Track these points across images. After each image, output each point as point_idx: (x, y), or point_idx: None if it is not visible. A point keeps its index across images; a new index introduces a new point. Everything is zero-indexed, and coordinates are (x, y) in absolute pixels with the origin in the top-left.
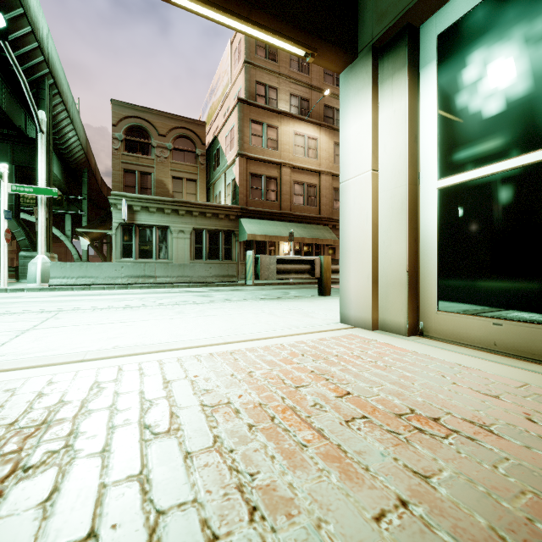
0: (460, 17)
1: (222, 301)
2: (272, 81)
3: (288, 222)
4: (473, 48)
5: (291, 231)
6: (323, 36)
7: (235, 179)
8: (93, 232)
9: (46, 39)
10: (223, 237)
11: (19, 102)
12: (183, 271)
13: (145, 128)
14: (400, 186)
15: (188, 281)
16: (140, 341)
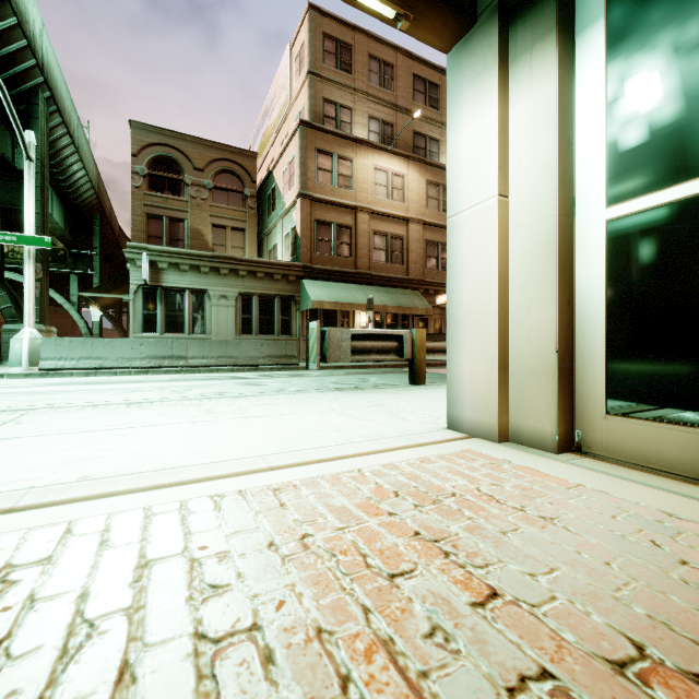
0: None
1: (273, 393)
2: (344, 99)
3: (366, 285)
4: None
5: (370, 297)
6: None
7: (296, 227)
8: (104, 297)
9: (39, 36)
10: (280, 305)
11: (4, 121)
12: (225, 350)
13: (175, 159)
14: (544, 219)
15: (232, 363)
16: (128, 466)
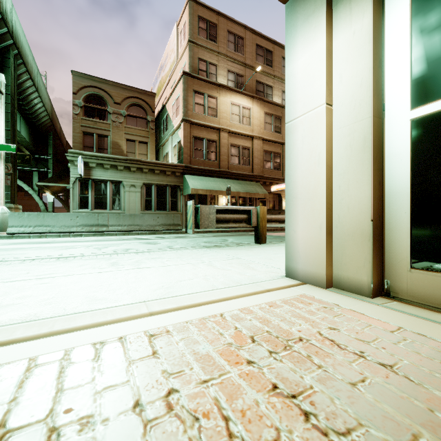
0: None
1: (162, 250)
2: (212, 59)
3: (226, 178)
4: None
5: (229, 186)
6: None
7: (181, 141)
8: (54, 186)
9: (9, 13)
10: (170, 191)
11: None
12: (133, 220)
13: (102, 96)
14: (361, 120)
15: (138, 229)
16: (35, 312)
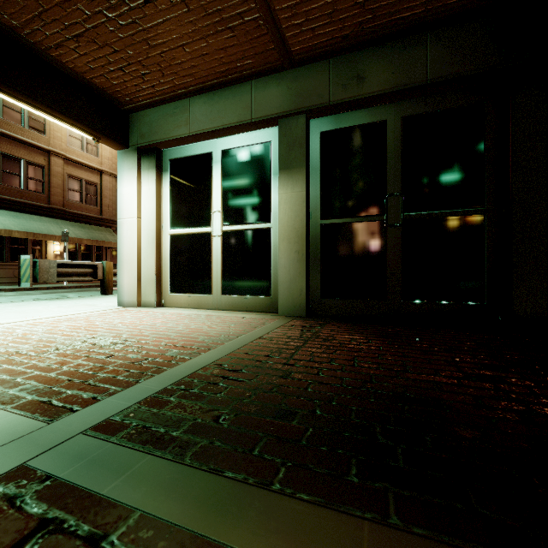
0: (178, 158)
1: None
2: None
3: (60, 219)
4: (182, 176)
5: (66, 231)
6: (106, 134)
7: None
8: None
9: None
10: None
11: None
12: None
13: None
14: (152, 230)
15: None
16: None
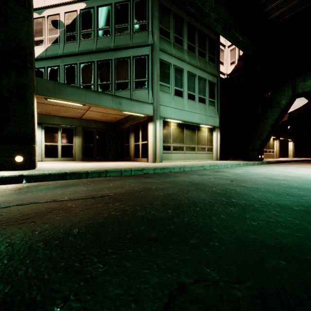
0: (47, 126)
1: None
2: None
3: None
4: (49, 131)
5: None
6: None
7: None
8: None
9: None
10: None
11: None
12: None
13: None
14: (40, 143)
15: None
16: None
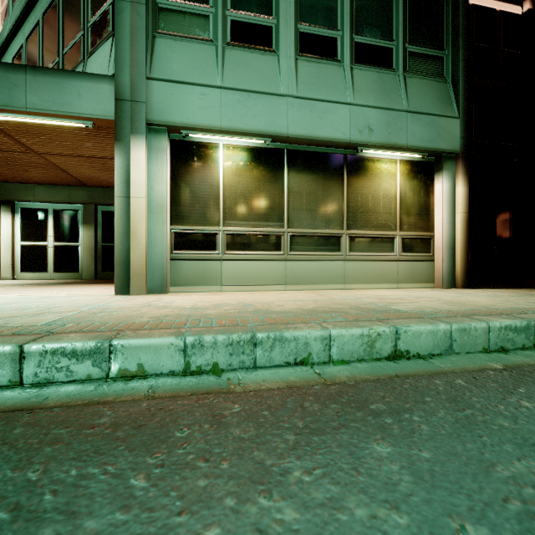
0: (26, 208)
1: None
2: None
3: None
4: (29, 217)
5: None
6: None
7: None
8: None
9: None
10: None
11: None
12: None
13: None
14: (9, 242)
15: None
16: None
